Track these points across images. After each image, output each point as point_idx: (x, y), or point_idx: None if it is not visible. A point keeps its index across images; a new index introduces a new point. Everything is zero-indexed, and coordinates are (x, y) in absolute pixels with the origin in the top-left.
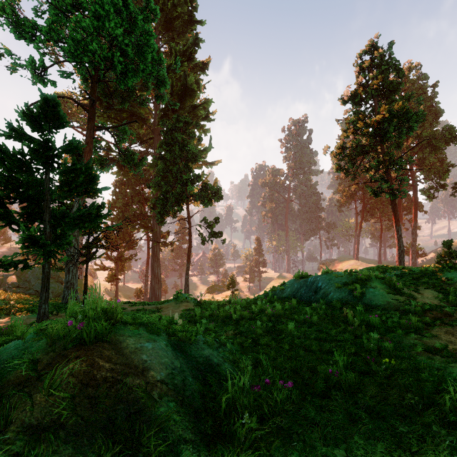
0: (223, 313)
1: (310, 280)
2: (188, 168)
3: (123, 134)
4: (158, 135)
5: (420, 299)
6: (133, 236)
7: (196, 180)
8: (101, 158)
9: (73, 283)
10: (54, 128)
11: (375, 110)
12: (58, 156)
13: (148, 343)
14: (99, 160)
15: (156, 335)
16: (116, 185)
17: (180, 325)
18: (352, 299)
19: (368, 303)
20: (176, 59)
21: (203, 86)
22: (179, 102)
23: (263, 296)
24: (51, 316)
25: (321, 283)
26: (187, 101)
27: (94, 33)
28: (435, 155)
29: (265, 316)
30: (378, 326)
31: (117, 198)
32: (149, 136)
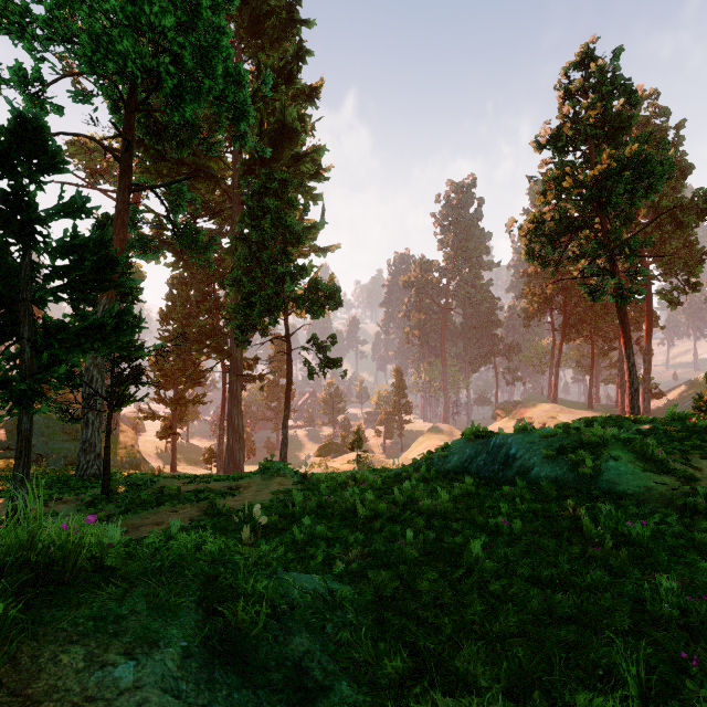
0: (341, 504)
1: (494, 442)
2: (285, 254)
3: (178, 198)
4: (239, 203)
5: (704, 481)
6: (201, 366)
7: (299, 275)
8: (142, 237)
9: (94, 443)
10: (40, 173)
11: (590, 160)
12: (41, 221)
13: (129, 659)
14: (140, 241)
15: (169, 613)
16: (173, 284)
17: (265, 524)
18: (576, 480)
19: (609, 488)
20: (266, 74)
21: (312, 126)
22: (273, 150)
23: (412, 469)
24: (48, 502)
25: (516, 448)
26: (285, 148)
27: (125, 23)
28: (680, 237)
29: (421, 516)
30: (649, 545)
31: (174, 304)
32: (225, 205)
